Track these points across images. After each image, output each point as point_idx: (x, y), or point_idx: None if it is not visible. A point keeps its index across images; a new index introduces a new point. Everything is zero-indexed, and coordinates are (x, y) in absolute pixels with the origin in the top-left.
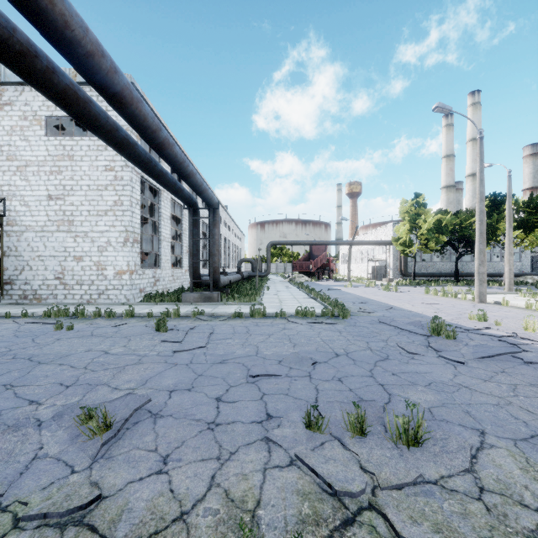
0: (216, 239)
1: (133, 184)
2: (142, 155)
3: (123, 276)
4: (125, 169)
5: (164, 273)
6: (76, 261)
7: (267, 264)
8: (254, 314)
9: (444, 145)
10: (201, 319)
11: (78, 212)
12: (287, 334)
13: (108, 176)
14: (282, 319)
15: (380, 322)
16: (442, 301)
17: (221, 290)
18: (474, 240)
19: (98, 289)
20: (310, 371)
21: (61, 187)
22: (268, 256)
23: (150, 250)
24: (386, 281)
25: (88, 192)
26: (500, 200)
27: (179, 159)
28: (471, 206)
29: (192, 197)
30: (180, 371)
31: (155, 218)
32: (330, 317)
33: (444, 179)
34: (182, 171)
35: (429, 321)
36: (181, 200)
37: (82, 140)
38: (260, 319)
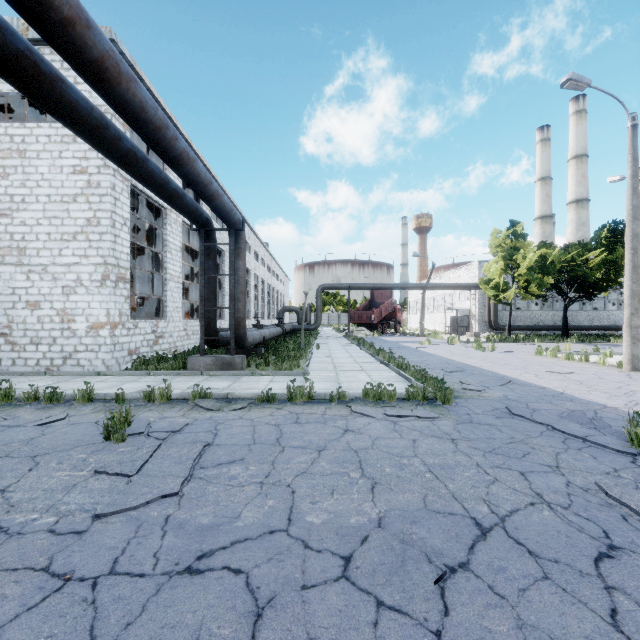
0: (240, 277)
1: (116, 194)
2: (81, 109)
3: (100, 331)
4: (103, 171)
5: (171, 326)
6: (29, 309)
7: (317, 314)
8: (294, 397)
9: (538, 165)
10: (202, 406)
11: (33, 235)
12: (354, 449)
13: (77, 181)
14: (341, 404)
15: (513, 414)
16: (573, 367)
17: (251, 350)
18: (590, 283)
19: (63, 351)
20: (440, 631)
21: (8, 197)
22: (318, 304)
23: (152, 293)
24: (470, 335)
25: (48, 206)
26: (623, 230)
27: (152, 117)
28: (574, 241)
29: (201, 210)
30: (49, 632)
31: (158, 249)
32: (421, 401)
33: (538, 208)
34: (165, 148)
35: (594, 410)
36: (183, 214)
37: (39, 128)
38: (303, 404)
